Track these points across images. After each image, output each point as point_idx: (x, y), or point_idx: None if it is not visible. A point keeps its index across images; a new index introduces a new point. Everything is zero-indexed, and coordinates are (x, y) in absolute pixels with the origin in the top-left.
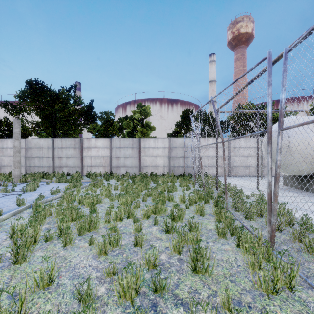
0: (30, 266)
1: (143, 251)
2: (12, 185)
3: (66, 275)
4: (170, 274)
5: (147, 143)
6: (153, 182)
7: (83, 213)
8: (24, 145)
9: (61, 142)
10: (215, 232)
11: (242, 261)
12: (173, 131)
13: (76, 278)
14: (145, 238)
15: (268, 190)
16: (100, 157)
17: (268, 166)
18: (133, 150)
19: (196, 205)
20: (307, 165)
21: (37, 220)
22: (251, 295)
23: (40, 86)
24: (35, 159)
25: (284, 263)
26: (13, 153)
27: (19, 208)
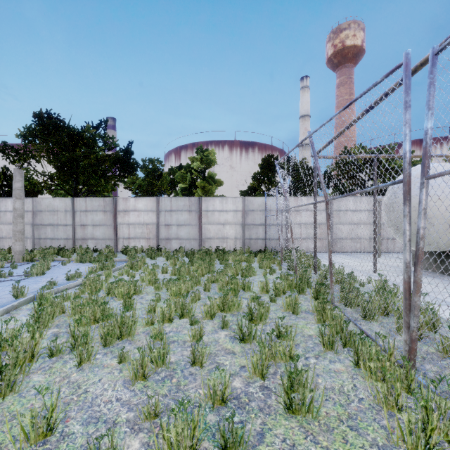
0: (20, 400)
1: (205, 373)
2: (10, 266)
3: (78, 417)
4: (249, 415)
5: (211, 204)
6: (220, 262)
7: (112, 310)
8: (30, 207)
9: (84, 202)
10: (318, 340)
11: (365, 391)
12: (249, 187)
13: (93, 423)
14: (208, 351)
15: (404, 275)
16: (142, 224)
17: (405, 236)
18: (191, 214)
19: (287, 298)
20: None
21: (39, 322)
22: None
23: (54, 120)
24: (46, 228)
25: (440, 399)
26: (13, 219)
27: (15, 301)
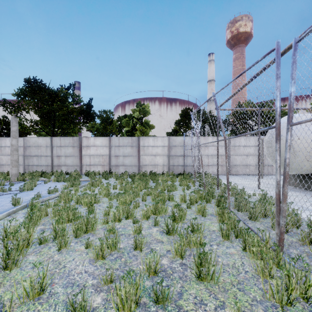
0: (21, 272)
1: (143, 255)
2: (9, 184)
3: (60, 282)
4: (172, 281)
5: (147, 141)
6: (153, 181)
7: (80, 214)
8: (22, 144)
9: (59, 140)
10: (219, 234)
11: (249, 267)
12: (173, 129)
13: (70, 287)
14: (145, 241)
15: (276, 189)
16: (99, 155)
17: (276, 164)
18: (132, 149)
19: (198, 205)
20: (310, 163)
21: (31, 221)
22: (263, 306)
23: (39, 84)
24: (33, 158)
25: (298, 270)
26: (11, 152)
27: (14, 208)
